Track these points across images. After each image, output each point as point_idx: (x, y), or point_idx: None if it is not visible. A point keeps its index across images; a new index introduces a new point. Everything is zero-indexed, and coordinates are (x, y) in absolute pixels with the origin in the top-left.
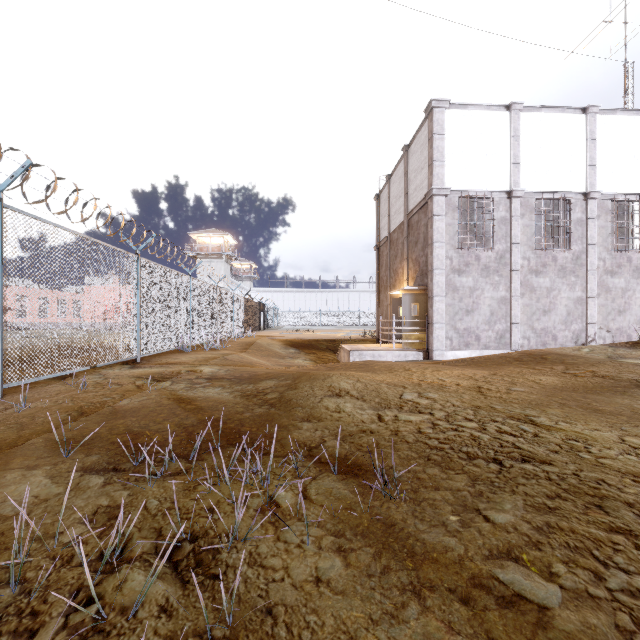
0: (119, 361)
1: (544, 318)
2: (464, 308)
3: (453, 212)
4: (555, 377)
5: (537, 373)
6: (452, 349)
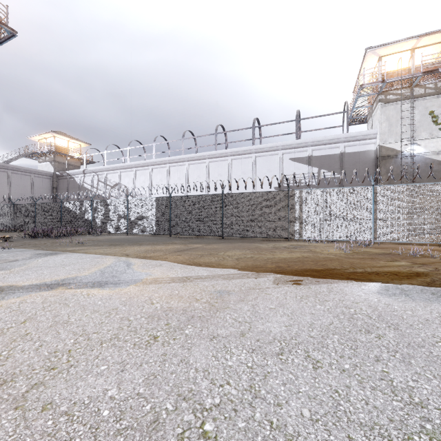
0: None
1: None
2: None
3: None
4: None
5: None
6: None
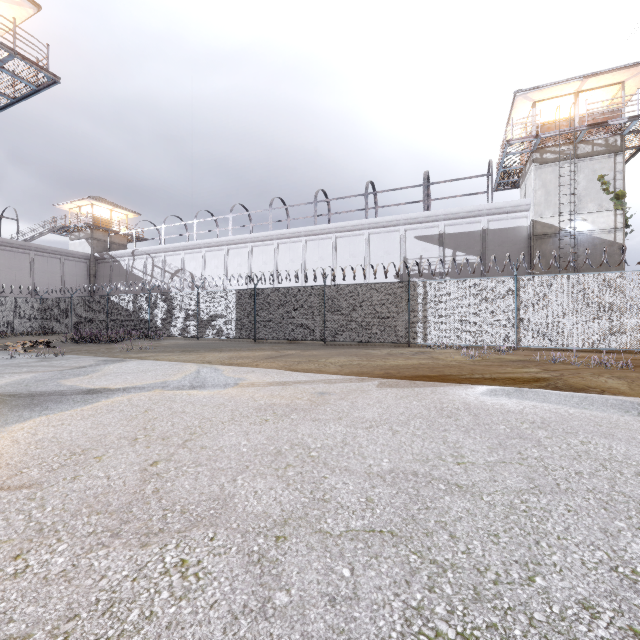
0: None
1: None
2: None
3: None
4: None
5: None
6: None
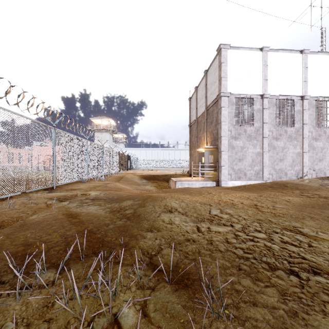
0: (41, 188)
1: (280, 163)
2: (238, 158)
3: (232, 105)
4: (297, 198)
5: (285, 195)
6: (231, 180)
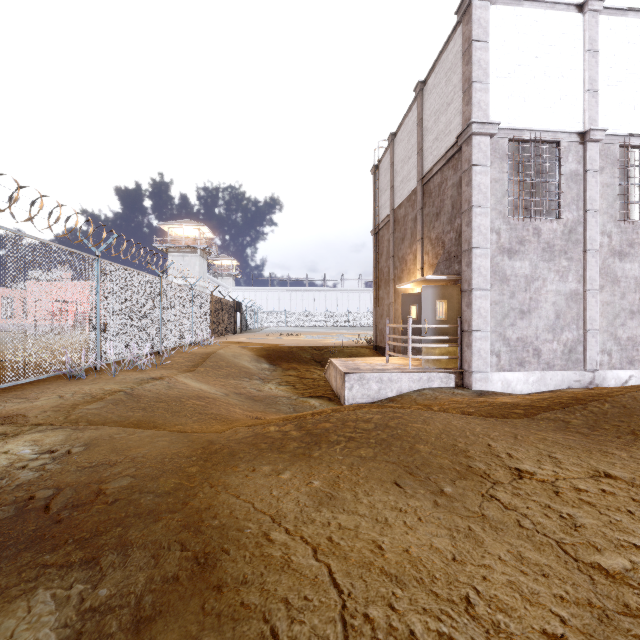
0: None
1: (631, 322)
2: (517, 307)
3: (501, 161)
4: None
5: None
6: (500, 370)
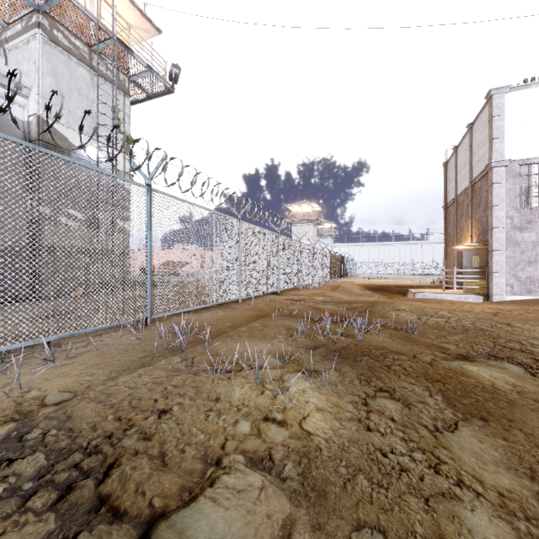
0: (271, 292)
1: None
2: (526, 259)
3: (514, 178)
4: None
5: None
6: (513, 294)
